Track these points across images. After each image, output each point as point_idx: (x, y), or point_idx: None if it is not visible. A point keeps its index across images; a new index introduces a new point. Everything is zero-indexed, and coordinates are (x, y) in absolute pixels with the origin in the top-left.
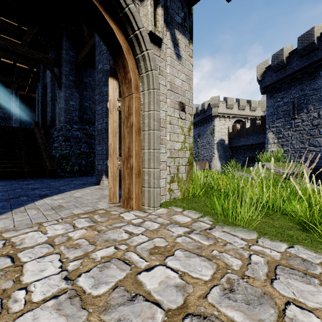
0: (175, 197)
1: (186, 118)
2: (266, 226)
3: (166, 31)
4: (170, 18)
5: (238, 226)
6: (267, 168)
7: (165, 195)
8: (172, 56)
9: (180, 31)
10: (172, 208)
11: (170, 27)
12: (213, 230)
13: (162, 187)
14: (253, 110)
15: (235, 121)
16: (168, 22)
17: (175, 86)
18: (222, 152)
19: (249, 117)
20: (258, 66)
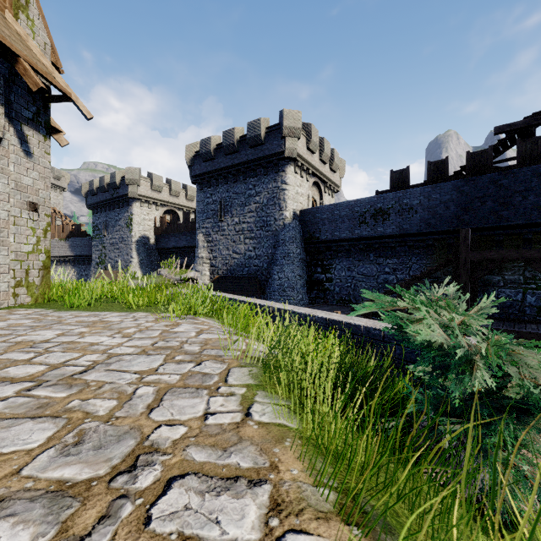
0: (24, 303)
1: (41, 219)
2: (101, 309)
3: (10, 126)
4: (15, 113)
5: (77, 311)
6: (163, 274)
7: (8, 300)
8: (19, 154)
9: (31, 127)
10: (15, 309)
11: (15, 124)
12: (50, 313)
13: (4, 292)
14: (191, 200)
15: (166, 211)
16: (13, 117)
17: (24, 185)
18: (145, 256)
19: (185, 209)
20: (188, 147)
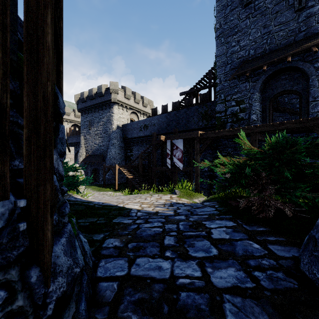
0: None
1: None
2: None
3: None
4: None
5: None
6: None
7: None
8: None
9: None
10: None
11: None
12: None
13: None
14: None
15: (74, 125)
16: None
17: None
18: None
19: None
20: (75, 96)
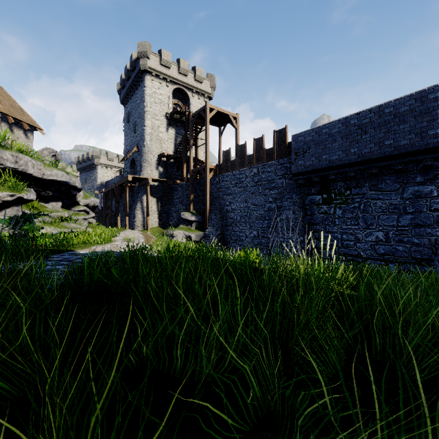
0: None
1: None
2: None
3: None
4: None
5: None
6: None
7: None
8: None
9: None
10: None
11: None
12: None
13: None
14: None
15: None
16: None
17: None
18: None
19: None
20: (75, 158)
